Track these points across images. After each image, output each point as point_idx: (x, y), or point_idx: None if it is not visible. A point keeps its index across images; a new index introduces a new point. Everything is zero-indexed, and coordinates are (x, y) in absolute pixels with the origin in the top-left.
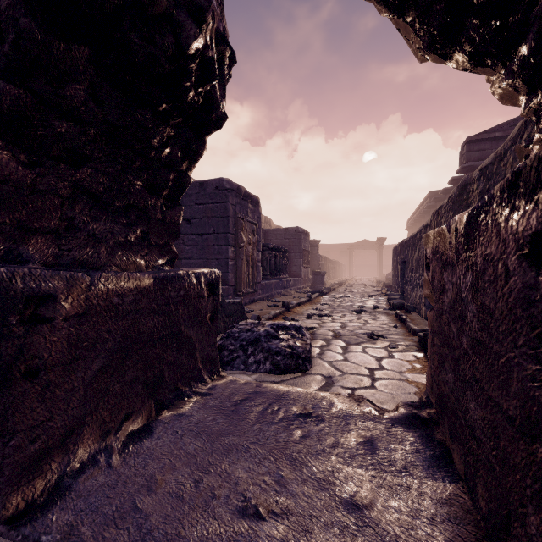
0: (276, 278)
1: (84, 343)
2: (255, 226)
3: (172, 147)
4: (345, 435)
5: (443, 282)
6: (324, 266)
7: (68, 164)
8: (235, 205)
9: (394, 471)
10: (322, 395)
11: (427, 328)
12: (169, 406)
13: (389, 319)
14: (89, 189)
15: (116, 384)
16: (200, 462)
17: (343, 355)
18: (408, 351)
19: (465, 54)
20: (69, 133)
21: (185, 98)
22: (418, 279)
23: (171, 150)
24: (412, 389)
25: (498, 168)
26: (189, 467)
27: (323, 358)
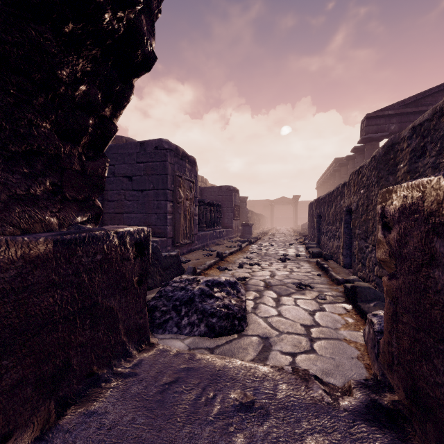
0: (211, 229)
1: None
2: (192, 184)
3: (89, 86)
4: (299, 443)
5: (431, 251)
6: (251, 218)
7: None
8: (174, 164)
9: None
10: (263, 371)
11: (349, 278)
12: (79, 400)
13: (311, 267)
14: None
15: None
16: None
17: (276, 308)
18: (337, 303)
19: None
20: None
21: (99, 21)
22: (335, 231)
23: (88, 89)
24: (353, 353)
25: (437, 124)
26: None
27: (258, 313)
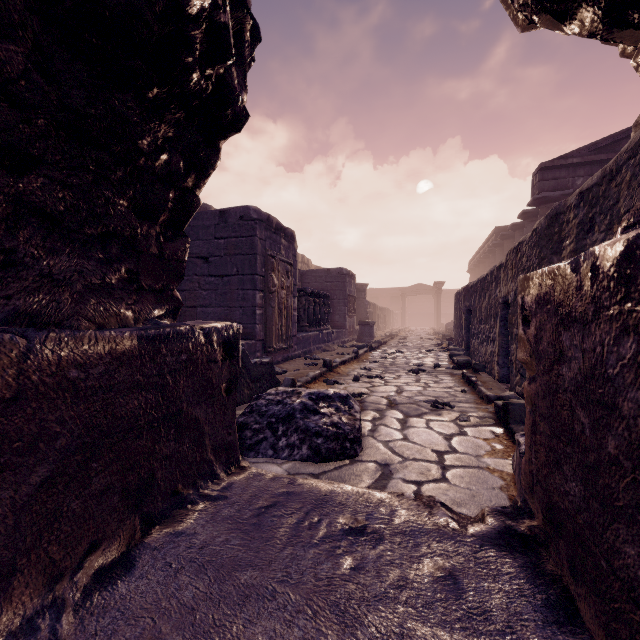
0: (315, 329)
1: (14, 444)
2: (289, 266)
3: (171, 154)
4: (416, 565)
5: (560, 346)
6: (373, 314)
7: (3, 168)
8: (265, 240)
9: (493, 632)
10: (378, 496)
11: (504, 394)
12: (164, 520)
13: (454, 381)
14: (41, 207)
15: (74, 499)
16: (200, 622)
17: (402, 431)
18: (484, 426)
19: (598, 7)
20: (0, 119)
21: (186, 82)
22: (489, 331)
23: (169, 157)
24: (496, 483)
25: (607, 191)
26: (182, 632)
27: (377, 437)
